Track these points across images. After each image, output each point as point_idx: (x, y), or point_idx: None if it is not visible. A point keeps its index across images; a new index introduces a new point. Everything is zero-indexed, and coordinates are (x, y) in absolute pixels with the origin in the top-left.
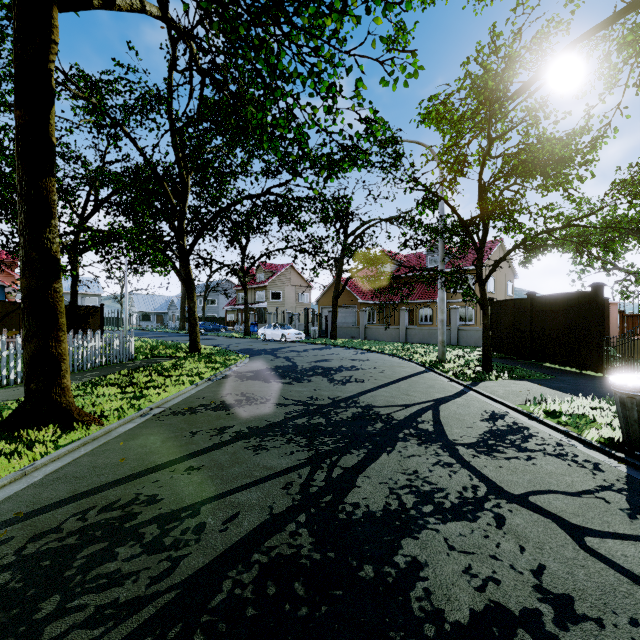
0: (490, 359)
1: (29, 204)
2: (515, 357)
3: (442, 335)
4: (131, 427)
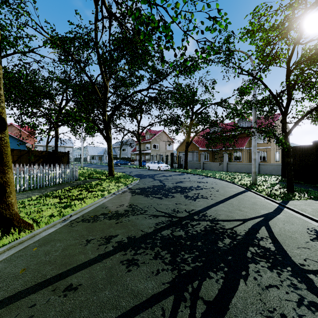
0: (292, 185)
1: None
2: (302, 182)
3: (255, 168)
4: (51, 232)
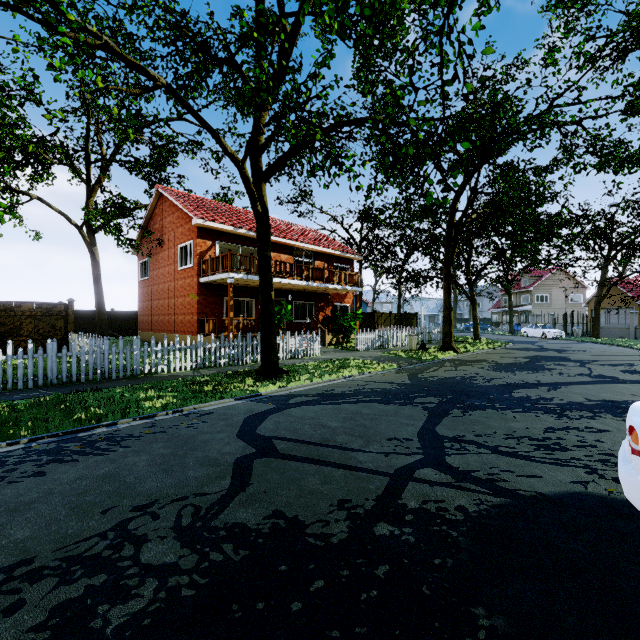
0: None
1: (447, 292)
2: None
3: None
4: (471, 354)
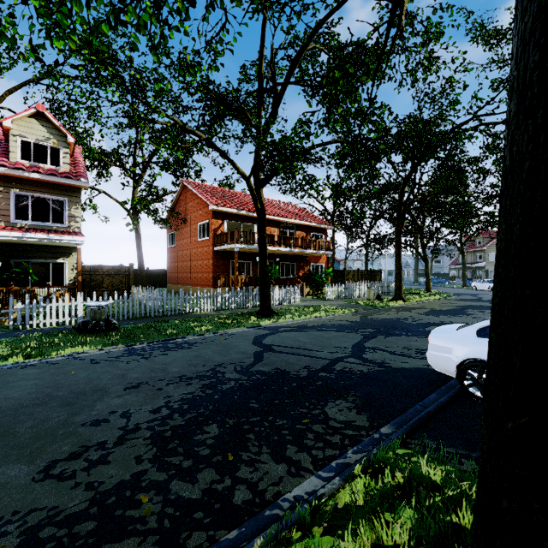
0: None
1: (397, 256)
2: None
3: None
4: (417, 303)
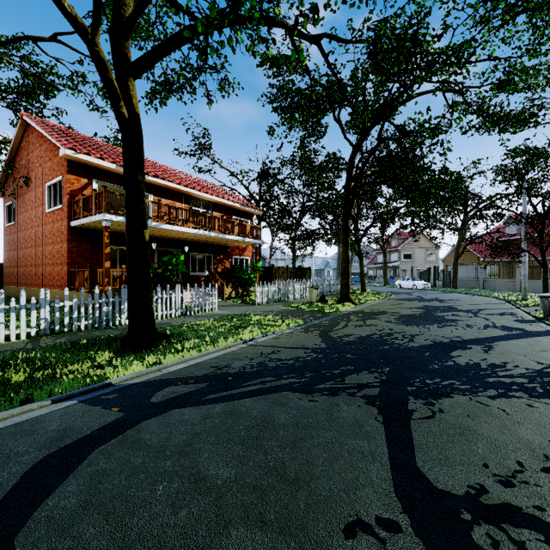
0: None
1: (345, 245)
2: None
3: (524, 284)
4: (368, 305)
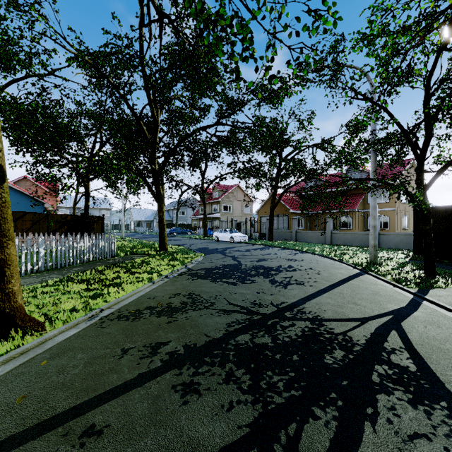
0: (433, 265)
1: None
2: (446, 261)
3: (374, 240)
4: (70, 335)
